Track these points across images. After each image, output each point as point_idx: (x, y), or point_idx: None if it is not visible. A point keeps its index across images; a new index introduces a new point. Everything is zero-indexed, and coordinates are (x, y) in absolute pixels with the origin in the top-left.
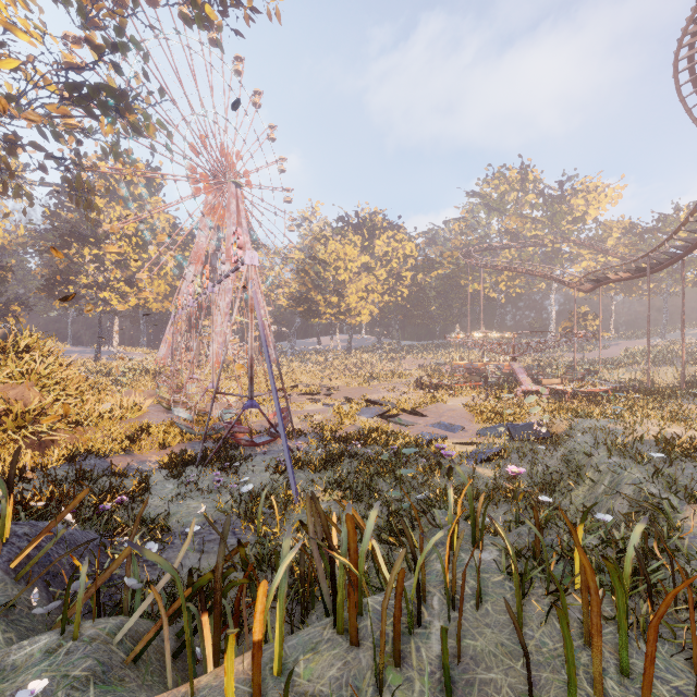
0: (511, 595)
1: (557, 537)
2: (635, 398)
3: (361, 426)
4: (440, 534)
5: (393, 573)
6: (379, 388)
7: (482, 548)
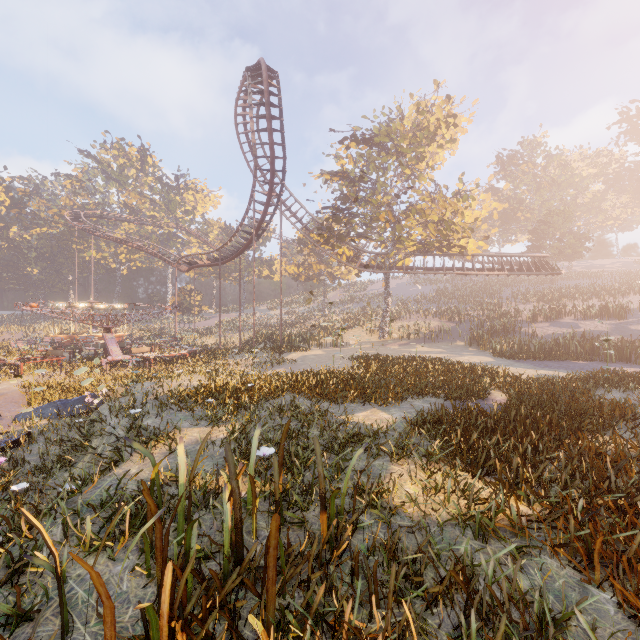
0: None
1: None
2: (202, 358)
3: None
4: None
5: None
6: None
7: None
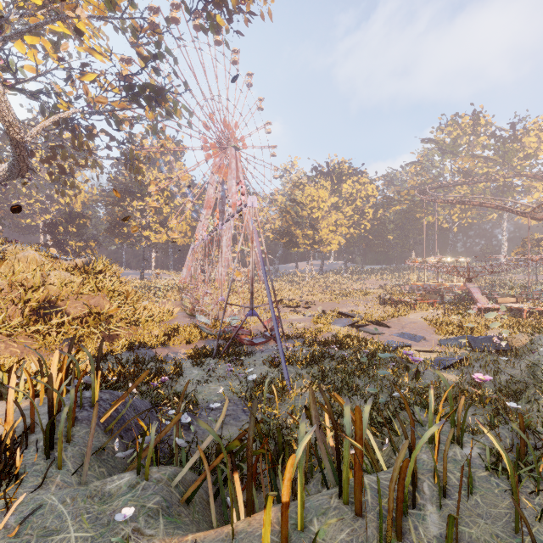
0: (498, 490)
1: (541, 442)
2: None
3: (335, 333)
4: (434, 429)
5: (398, 460)
6: (348, 303)
7: (464, 444)
